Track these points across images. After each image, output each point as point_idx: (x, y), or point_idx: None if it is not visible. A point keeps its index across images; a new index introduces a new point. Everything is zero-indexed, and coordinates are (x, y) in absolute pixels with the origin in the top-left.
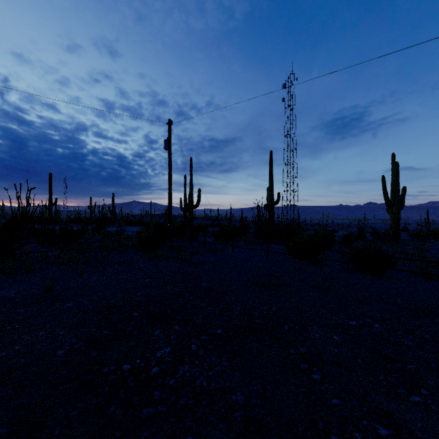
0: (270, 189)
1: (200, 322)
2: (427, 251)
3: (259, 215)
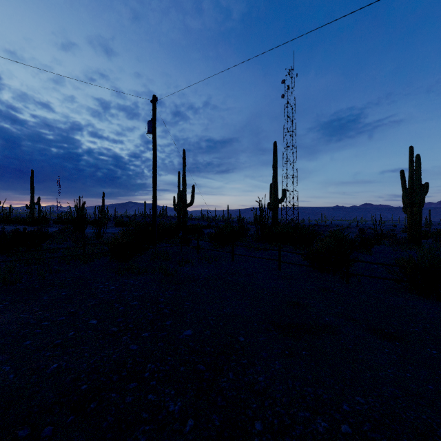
0: (274, 185)
1: None
2: None
3: (262, 214)
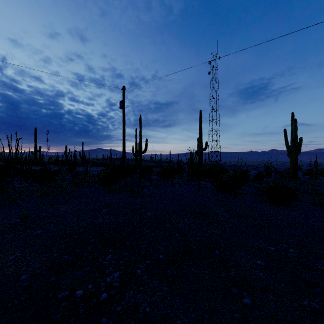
0: (200, 139)
1: (145, 247)
2: (319, 186)
3: (192, 158)
